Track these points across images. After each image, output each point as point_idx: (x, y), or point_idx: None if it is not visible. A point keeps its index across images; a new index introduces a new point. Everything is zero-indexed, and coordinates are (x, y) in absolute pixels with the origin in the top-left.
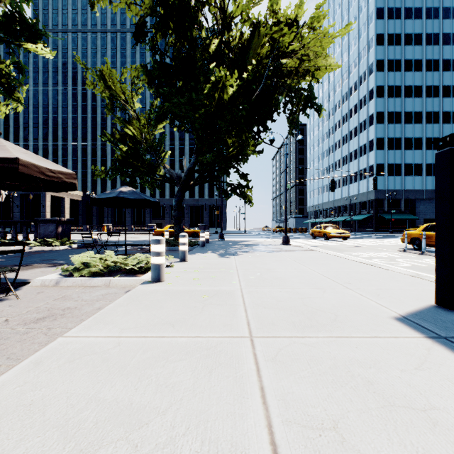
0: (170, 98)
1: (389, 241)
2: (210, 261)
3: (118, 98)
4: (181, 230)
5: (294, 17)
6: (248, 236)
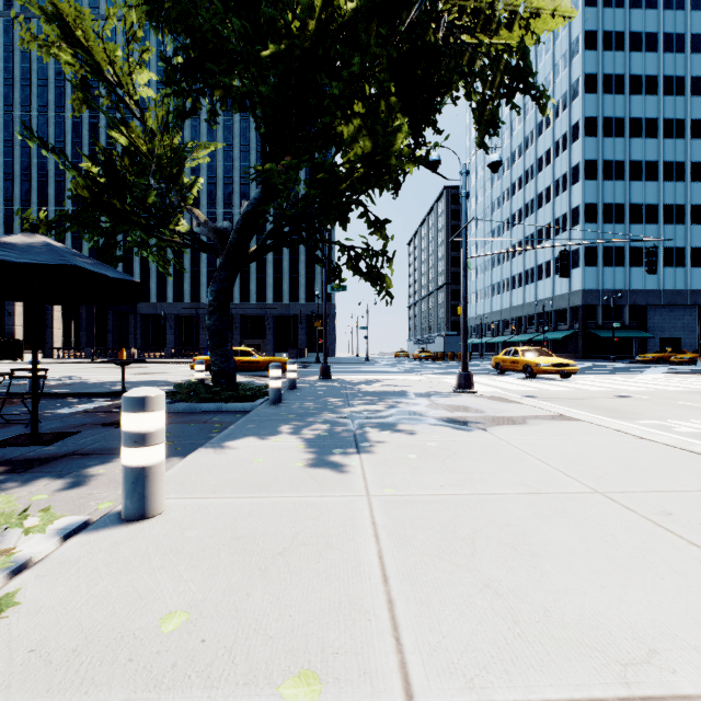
0: None
1: (653, 380)
2: (261, 508)
3: (95, 69)
4: (228, 360)
5: None
6: (375, 368)
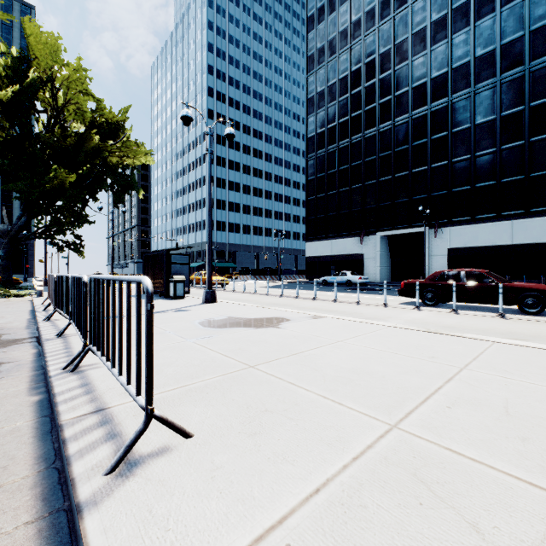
0: (4, 171)
1: None
2: None
3: None
4: (11, 277)
5: (120, 120)
6: None
